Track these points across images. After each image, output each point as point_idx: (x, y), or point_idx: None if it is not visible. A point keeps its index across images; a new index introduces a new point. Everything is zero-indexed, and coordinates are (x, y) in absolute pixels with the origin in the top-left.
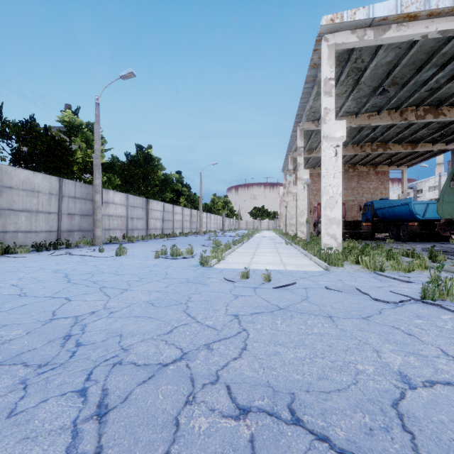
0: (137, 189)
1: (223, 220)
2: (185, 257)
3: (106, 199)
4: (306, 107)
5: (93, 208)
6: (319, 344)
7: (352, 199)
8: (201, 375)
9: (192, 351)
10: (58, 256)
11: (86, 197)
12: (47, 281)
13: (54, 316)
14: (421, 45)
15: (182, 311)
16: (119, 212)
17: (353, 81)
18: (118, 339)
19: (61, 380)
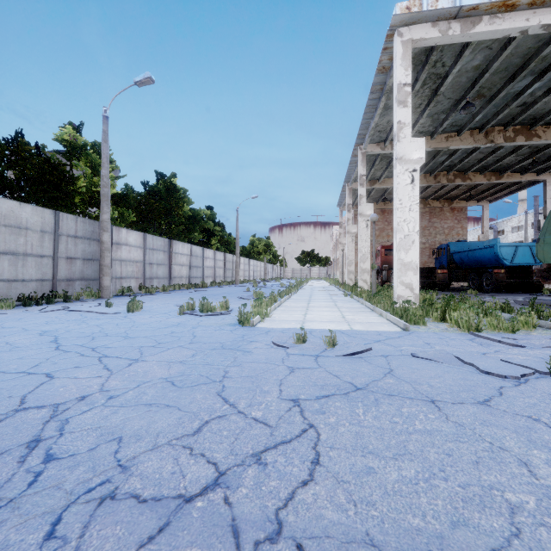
0: (158, 227)
1: (265, 267)
2: (218, 313)
3: (117, 239)
4: (371, 124)
5: (100, 251)
6: (431, 451)
7: (423, 241)
8: (251, 522)
9: (233, 469)
10: (51, 312)
11: (91, 236)
12: (26, 348)
13: (21, 405)
14: (517, 45)
15: (216, 393)
16: (134, 256)
17: (430, 91)
18: (114, 446)
19: (0, 539)
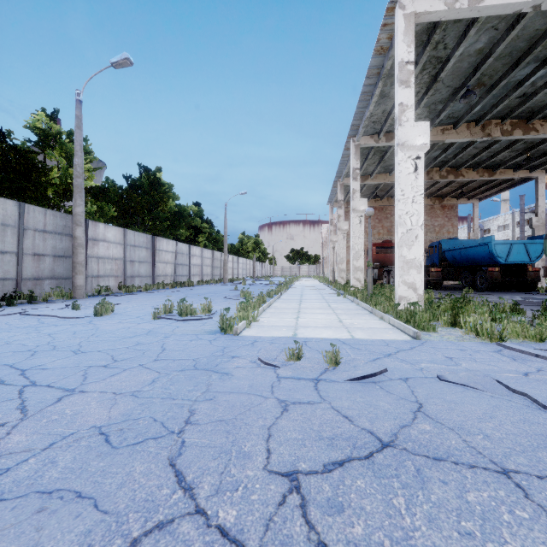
0: (141, 223)
1: (254, 264)
2: (199, 316)
3: (94, 235)
4: (365, 114)
5: (73, 247)
6: None
7: None
8: None
9: None
10: (4, 317)
11: (63, 231)
12: None
13: None
14: (524, 25)
15: (167, 461)
16: (113, 253)
17: (429, 77)
18: None
19: None
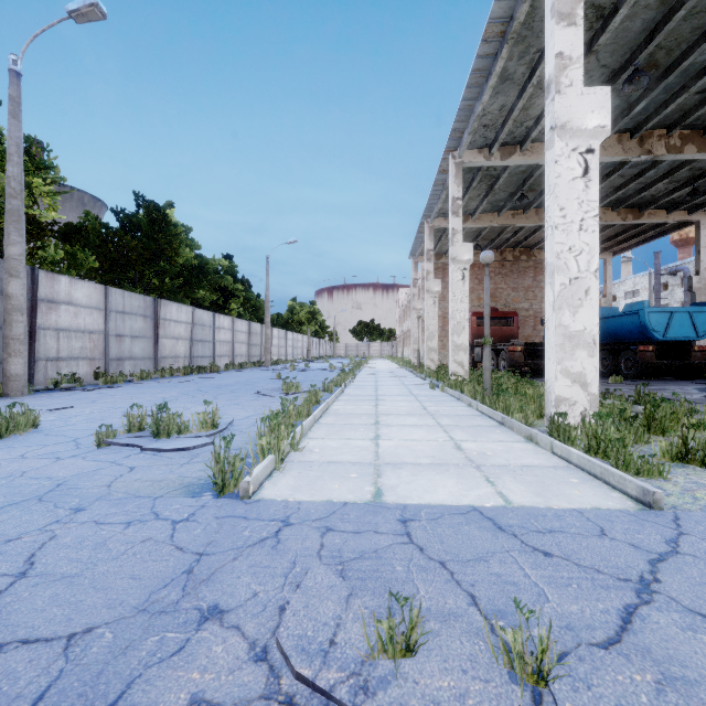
0: (139, 279)
1: (309, 341)
2: (193, 437)
3: (50, 294)
4: (475, 109)
5: (4, 312)
6: None
7: (526, 307)
8: None
9: None
10: None
11: None
12: None
13: None
14: None
15: None
16: (86, 323)
17: None
18: None
19: None
